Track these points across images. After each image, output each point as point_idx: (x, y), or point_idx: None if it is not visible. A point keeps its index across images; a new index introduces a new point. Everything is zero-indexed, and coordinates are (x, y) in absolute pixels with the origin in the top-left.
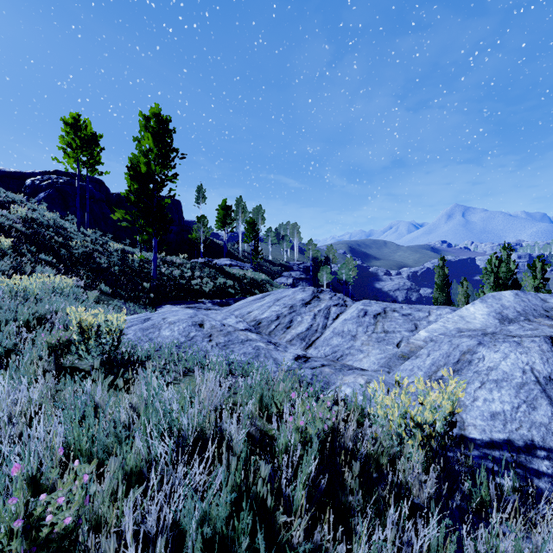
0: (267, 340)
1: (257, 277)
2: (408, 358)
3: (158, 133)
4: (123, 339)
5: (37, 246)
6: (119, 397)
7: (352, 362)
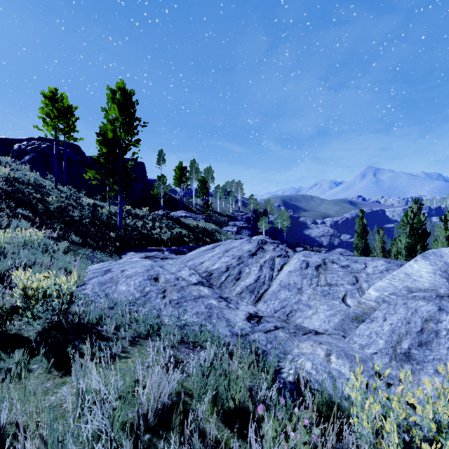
0: (218, 295)
1: (207, 227)
2: (362, 320)
3: (123, 104)
4: (81, 294)
5: (17, 202)
6: (56, 381)
7: (303, 319)
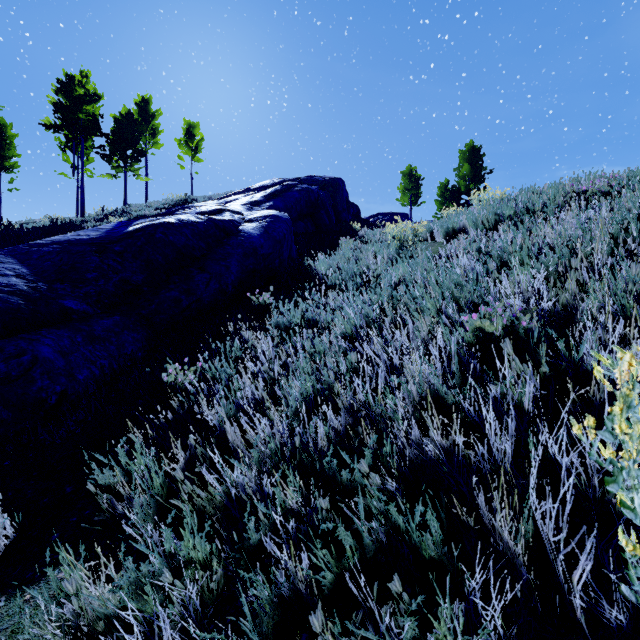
0: None
1: None
2: None
3: (473, 160)
4: None
5: None
6: None
7: None
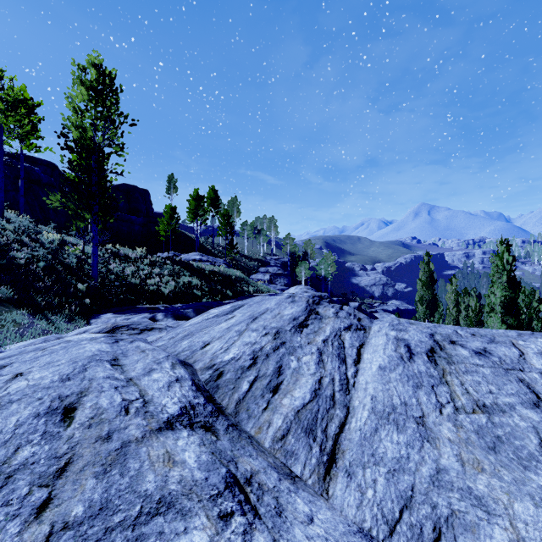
0: (225, 473)
1: (230, 274)
2: None
3: (97, 88)
4: None
5: None
6: None
7: None
